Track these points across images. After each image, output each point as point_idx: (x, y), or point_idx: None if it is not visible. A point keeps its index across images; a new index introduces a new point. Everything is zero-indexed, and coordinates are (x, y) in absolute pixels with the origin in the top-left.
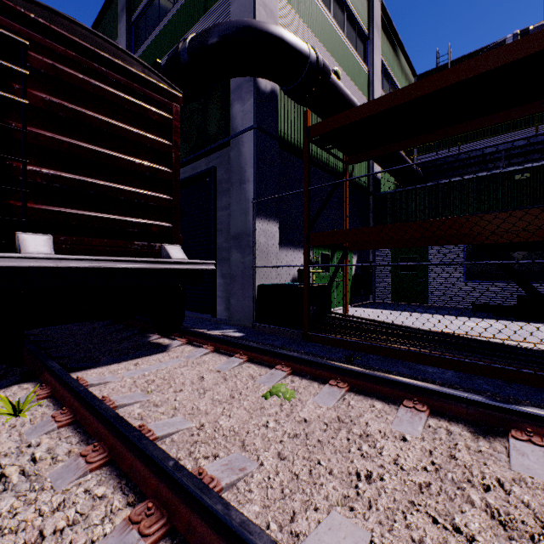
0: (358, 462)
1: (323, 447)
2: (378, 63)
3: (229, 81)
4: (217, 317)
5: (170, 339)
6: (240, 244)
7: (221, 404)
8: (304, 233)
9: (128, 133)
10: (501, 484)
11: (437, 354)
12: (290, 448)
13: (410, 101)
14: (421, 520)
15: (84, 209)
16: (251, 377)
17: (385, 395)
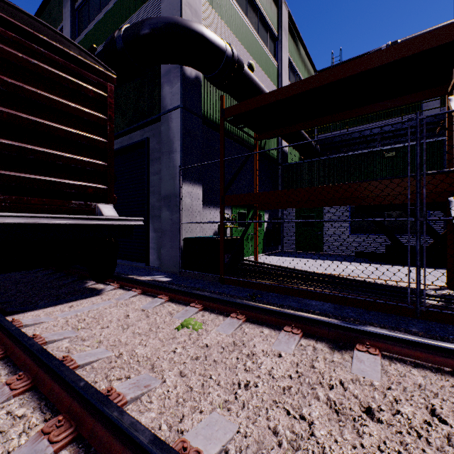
0: (241, 375)
1: (216, 365)
2: (286, 59)
3: (160, 66)
4: (150, 265)
5: (105, 284)
6: (169, 204)
7: (140, 336)
8: (220, 195)
9: (66, 107)
10: (342, 384)
11: (319, 290)
12: (190, 367)
13: (300, 93)
14: (278, 413)
15: (23, 172)
16: (169, 314)
17: (272, 323)
